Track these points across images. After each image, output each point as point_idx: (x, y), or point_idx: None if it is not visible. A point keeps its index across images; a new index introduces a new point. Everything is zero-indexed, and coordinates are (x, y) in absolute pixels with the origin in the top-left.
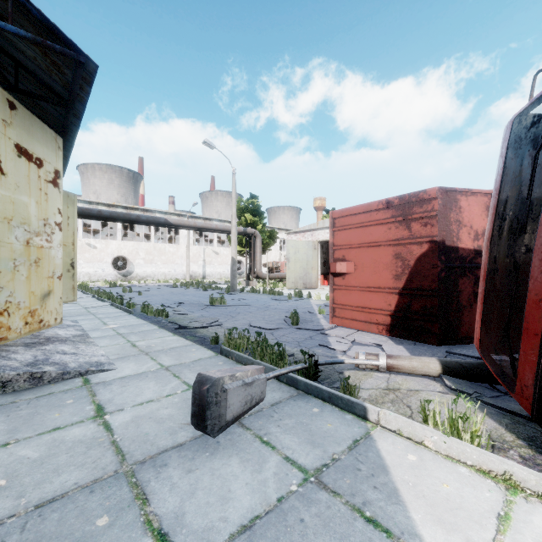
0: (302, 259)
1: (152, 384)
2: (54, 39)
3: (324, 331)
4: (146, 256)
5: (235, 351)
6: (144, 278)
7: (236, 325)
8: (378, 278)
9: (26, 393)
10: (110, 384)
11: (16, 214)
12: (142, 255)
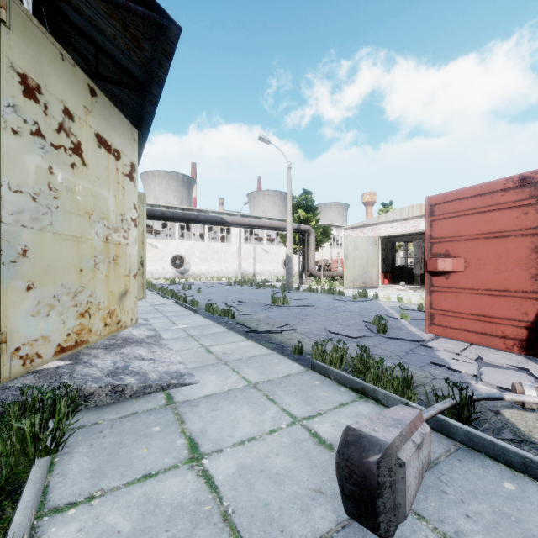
0: (362, 256)
1: (245, 409)
2: (135, 3)
3: (424, 343)
4: (200, 254)
5: (332, 367)
6: (199, 275)
7: (311, 330)
8: (504, 278)
9: (108, 410)
10: (197, 406)
11: (96, 208)
12: (197, 254)
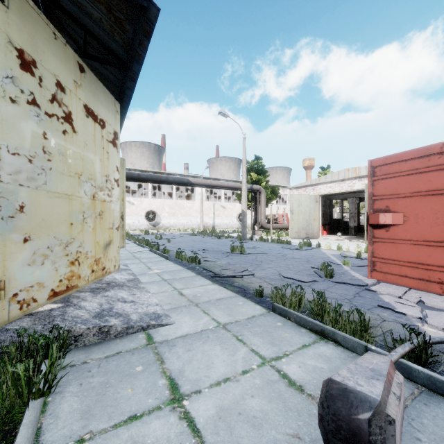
0: (305, 211)
1: (217, 349)
2: None
3: (367, 287)
4: (169, 210)
5: (292, 310)
6: (168, 227)
7: (267, 275)
8: (441, 230)
9: (96, 349)
10: (174, 346)
11: (85, 170)
12: (167, 209)
